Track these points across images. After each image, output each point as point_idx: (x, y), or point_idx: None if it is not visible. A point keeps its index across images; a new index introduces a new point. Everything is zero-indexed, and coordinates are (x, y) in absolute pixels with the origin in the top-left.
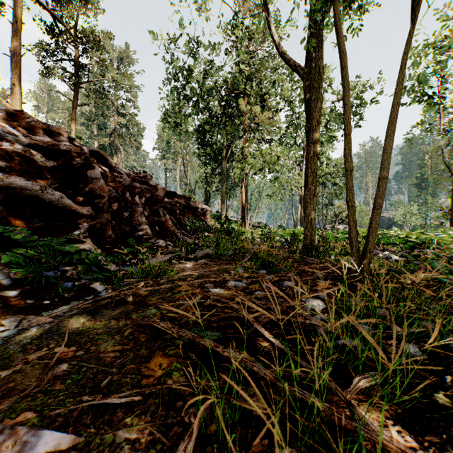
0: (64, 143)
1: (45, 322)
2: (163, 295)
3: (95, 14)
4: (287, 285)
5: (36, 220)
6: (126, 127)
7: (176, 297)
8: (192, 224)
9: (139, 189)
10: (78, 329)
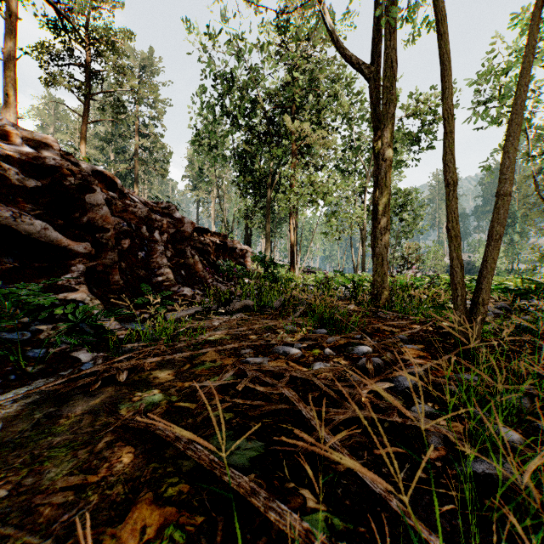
0: (53, 157)
1: None
2: (178, 368)
3: (110, 10)
4: (359, 352)
5: (8, 259)
6: (149, 151)
7: (197, 372)
8: (229, 267)
9: (159, 222)
10: (23, 435)
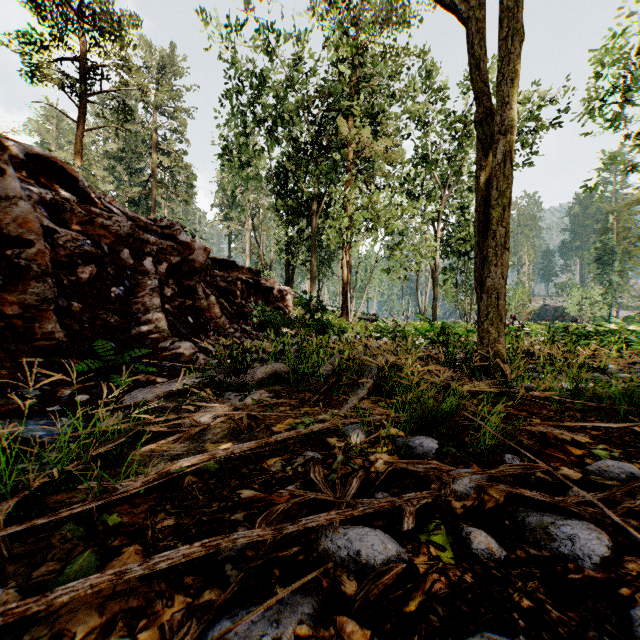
0: None
1: None
2: None
3: None
4: (580, 553)
5: None
6: (169, 172)
7: None
8: (262, 313)
9: (154, 246)
10: None
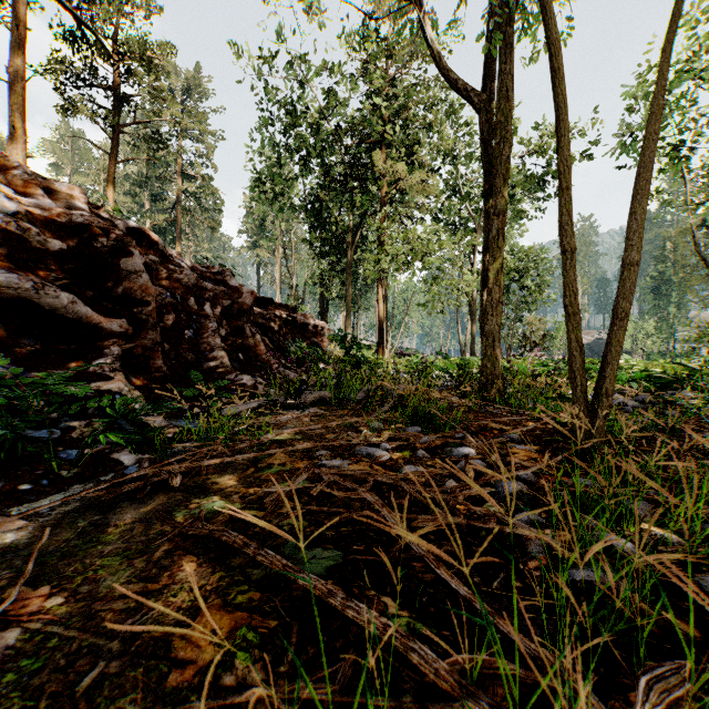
0: (81, 212)
1: (10, 528)
2: (240, 473)
3: (145, 16)
4: (458, 454)
5: (27, 341)
6: (195, 198)
7: (263, 477)
8: (299, 349)
9: (211, 292)
10: (69, 544)
